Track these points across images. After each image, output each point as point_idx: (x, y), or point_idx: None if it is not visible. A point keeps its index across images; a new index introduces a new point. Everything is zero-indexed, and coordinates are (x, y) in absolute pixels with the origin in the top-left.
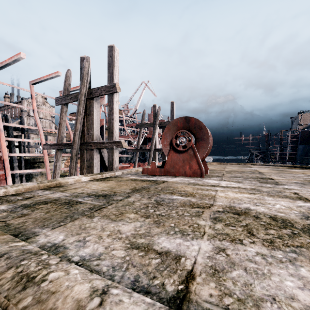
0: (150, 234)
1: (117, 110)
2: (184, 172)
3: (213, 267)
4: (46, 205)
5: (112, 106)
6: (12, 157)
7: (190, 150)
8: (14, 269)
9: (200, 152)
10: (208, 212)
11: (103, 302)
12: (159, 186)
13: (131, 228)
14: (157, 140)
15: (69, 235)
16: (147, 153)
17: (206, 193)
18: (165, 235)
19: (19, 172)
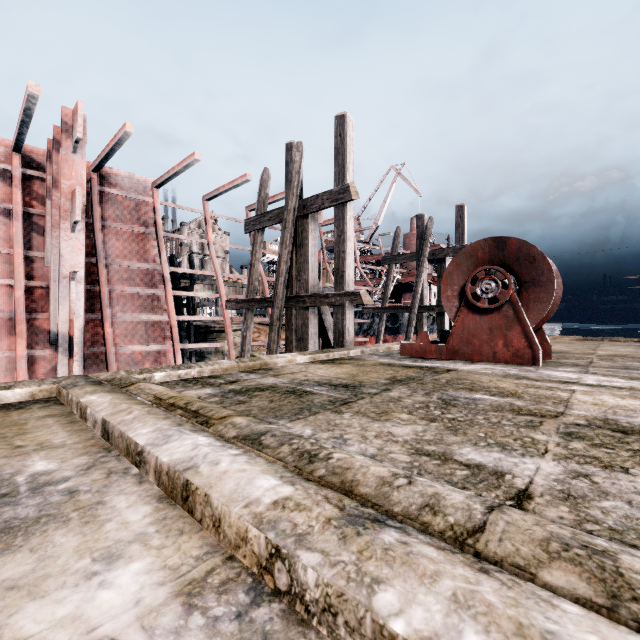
0: (444, 442)
1: (351, 234)
2: (493, 354)
3: (566, 491)
4: (263, 392)
5: (342, 227)
6: (179, 323)
7: (506, 307)
8: (287, 445)
9: (531, 311)
10: (552, 424)
11: (412, 482)
12: (441, 377)
13: (409, 431)
14: (425, 289)
15: (317, 430)
16: (403, 316)
17: (546, 393)
18: (470, 446)
19: (191, 346)
